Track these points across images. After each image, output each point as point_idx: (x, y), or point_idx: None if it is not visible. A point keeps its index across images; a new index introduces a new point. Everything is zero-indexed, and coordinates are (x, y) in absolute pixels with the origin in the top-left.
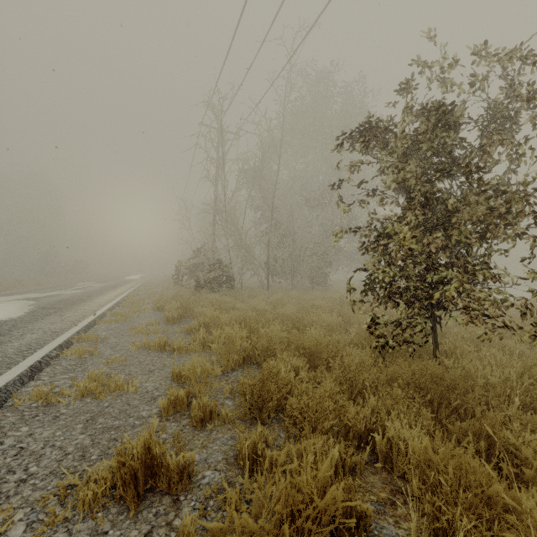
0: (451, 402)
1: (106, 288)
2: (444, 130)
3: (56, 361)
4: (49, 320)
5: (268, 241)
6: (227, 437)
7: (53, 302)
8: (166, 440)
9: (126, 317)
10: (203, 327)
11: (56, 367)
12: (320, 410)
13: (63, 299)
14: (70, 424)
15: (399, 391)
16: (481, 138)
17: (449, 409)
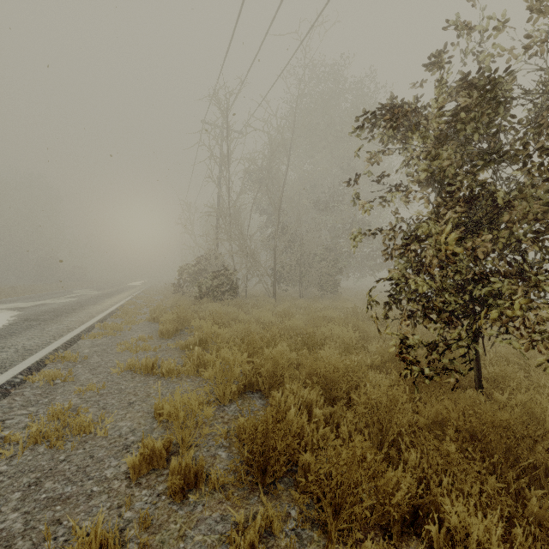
0: (521, 460)
1: (103, 296)
2: (491, 107)
3: (19, 389)
4: (27, 334)
5: (275, 246)
6: (216, 517)
7: (39, 312)
8: (130, 522)
9: (116, 330)
10: (200, 343)
11: (15, 399)
12: (346, 482)
13: (52, 308)
14: (4, 493)
15: (453, 448)
16: (536, 118)
17: (517, 470)
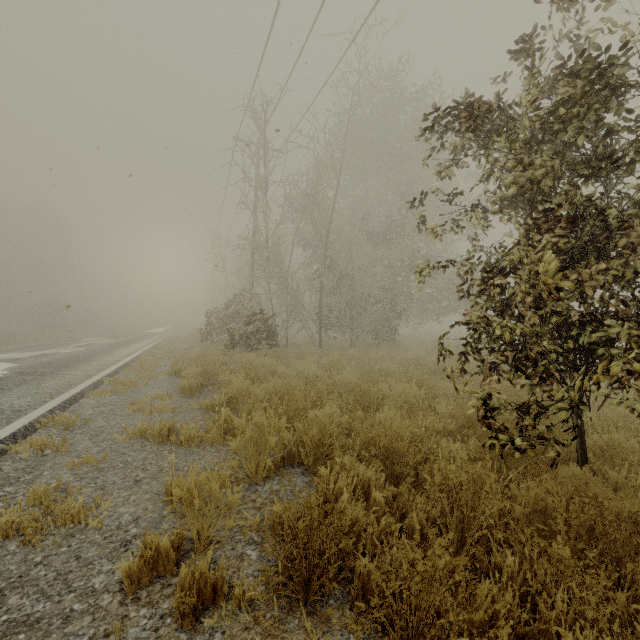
0: None
1: (117, 344)
2: (599, 101)
3: None
4: (18, 391)
5: (321, 285)
6: None
7: (38, 364)
8: None
9: (129, 386)
10: (229, 403)
11: None
12: (423, 605)
13: (54, 360)
14: None
15: (567, 552)
16: None
17: None
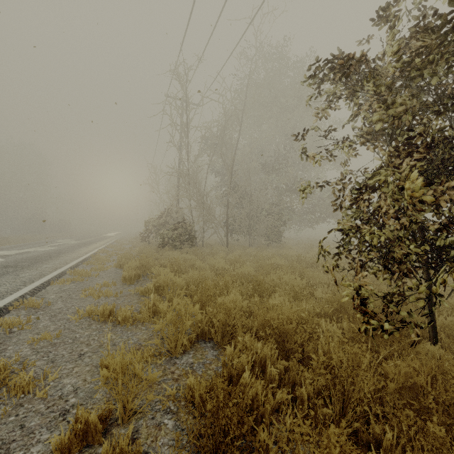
0: None
1: (80, 245)
2: (449, 53)
3: None
4: (0, 280)
5: (228, 201)
6: None
7: (19, 260)
8: None
9: (85, 276)
10: (158, 289)
11: None
12: None
13: (32, 256)
14: None
15: (442, 432)
16: None
17: None
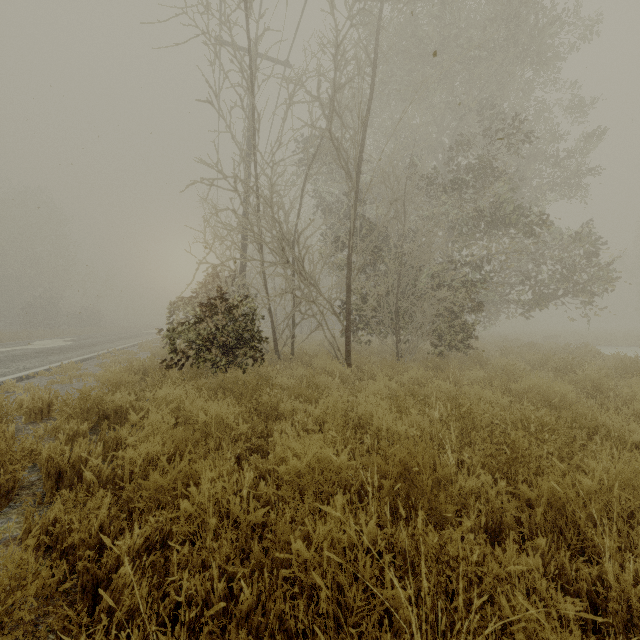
0: None
1: (48, 351)
2: None
3: None
4: None
5: (349, 251)
6: None
7: None
8: None
9: None
10: None
11: None
12: None
13: None
14: None
15: None
16: None
17: None
